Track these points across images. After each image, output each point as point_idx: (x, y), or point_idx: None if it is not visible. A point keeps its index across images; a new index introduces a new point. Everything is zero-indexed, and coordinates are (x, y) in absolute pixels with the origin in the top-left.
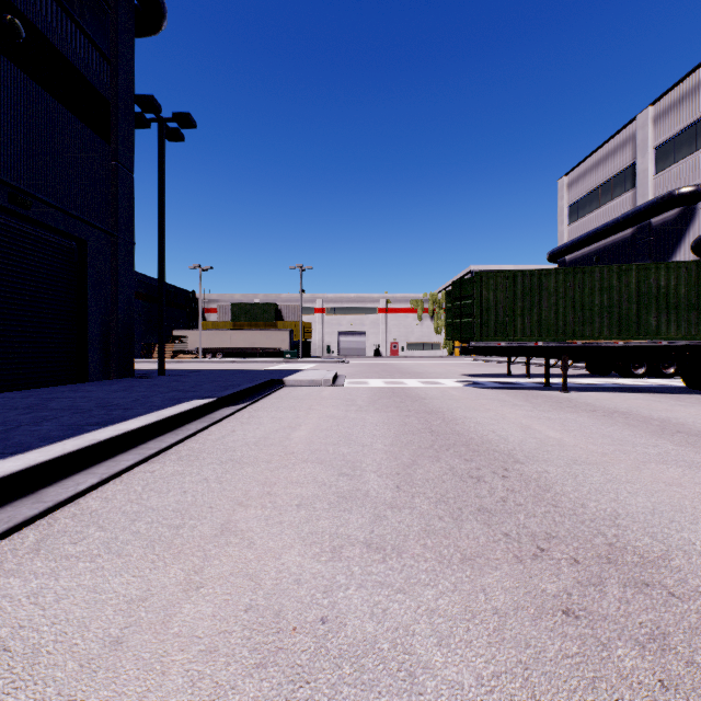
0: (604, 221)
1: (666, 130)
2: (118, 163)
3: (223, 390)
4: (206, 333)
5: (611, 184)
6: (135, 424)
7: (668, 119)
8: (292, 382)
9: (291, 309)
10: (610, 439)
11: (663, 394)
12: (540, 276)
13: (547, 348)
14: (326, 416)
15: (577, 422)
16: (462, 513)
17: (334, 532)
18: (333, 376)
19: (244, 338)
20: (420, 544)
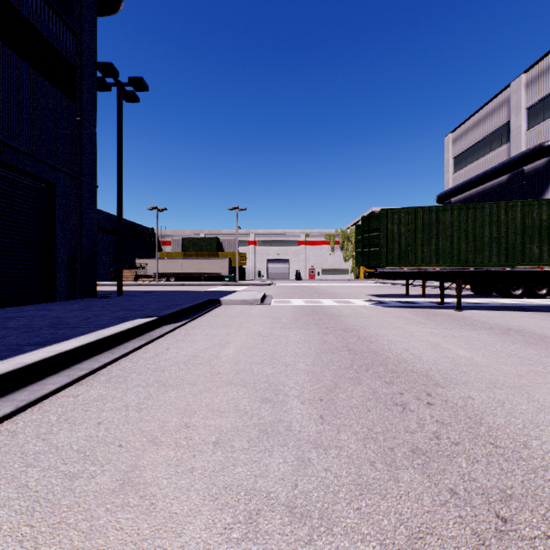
0: (483, 170)
1: (536, 94)
2: (83, 119)
3: (166, 309)
4: (162, 261)
5: (489, 139)
6: (71, 344)
7: (538, 85)
8: (228, 302)
9: (230, 242)
10: (518, 359)
11: (544, 313)
12: (437, 212)
13: (443, 273)
14: (254, 334)
15: (480, 340)
16: (395, 455)
17: (251, 487)
18: (262, 296)
19: (192, 265)
20: (353, 509)
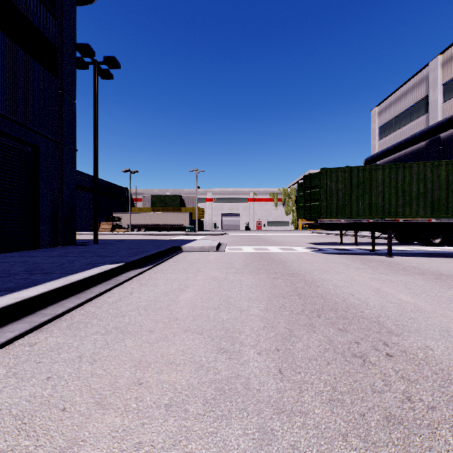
0: (404, 137)
1: (451, 71)
2: (64, 92)
3: (134, 256)
4: (134, 215)
5: (410, 111)
6: (37, 290)
7: (452, 64)
8: (188, 249)
9: (191, 199)
10: None
11: None
12: (371, 170)
13: (375, 224)
14: (210, 278)
15: (417, 284)
16: (369, 425)
17: None
18: (217, 244)
19: (159, 218)
20: None
